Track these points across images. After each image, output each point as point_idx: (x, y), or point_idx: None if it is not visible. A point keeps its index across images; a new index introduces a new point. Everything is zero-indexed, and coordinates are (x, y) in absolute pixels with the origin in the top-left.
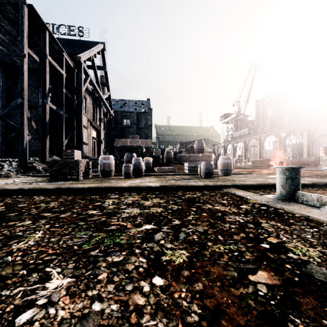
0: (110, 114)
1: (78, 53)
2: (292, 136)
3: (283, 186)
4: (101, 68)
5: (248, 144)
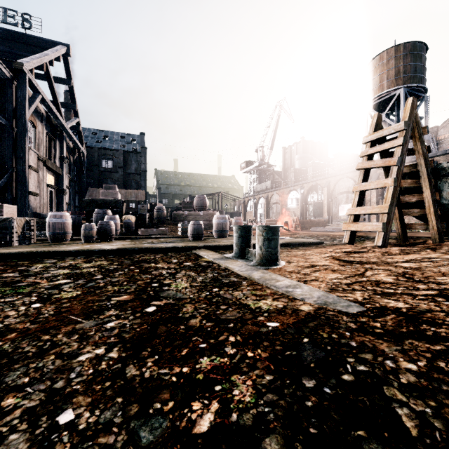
0: (79, 150)
1: (22, 55)
2: (314, 192)
3: (237, 244)
4: (63, 81)
5: (270, 200)
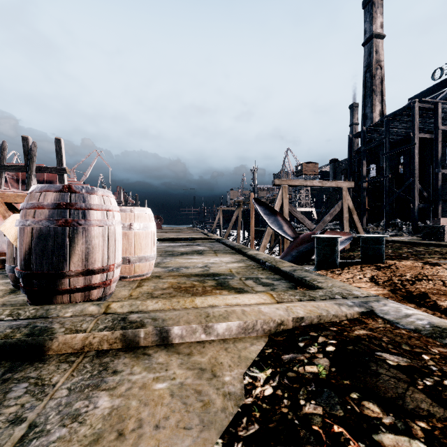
0: None
1: None
2: None
3: None
4: None
5: None
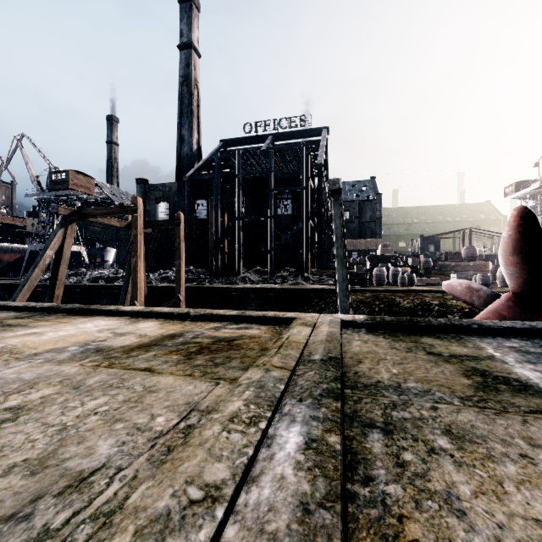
0: (327, 209)
1: None
2: None
3: None
4: None
5: None
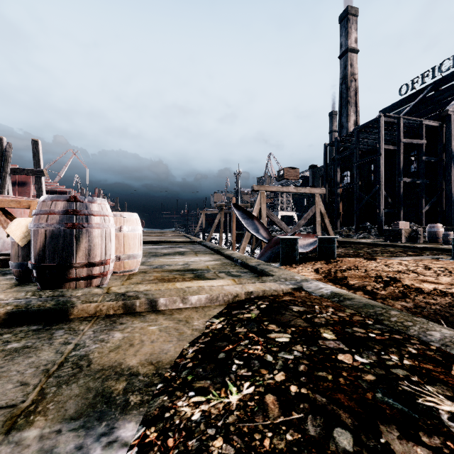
0: None
1: None
2: None
3: None
4: None
5: None
